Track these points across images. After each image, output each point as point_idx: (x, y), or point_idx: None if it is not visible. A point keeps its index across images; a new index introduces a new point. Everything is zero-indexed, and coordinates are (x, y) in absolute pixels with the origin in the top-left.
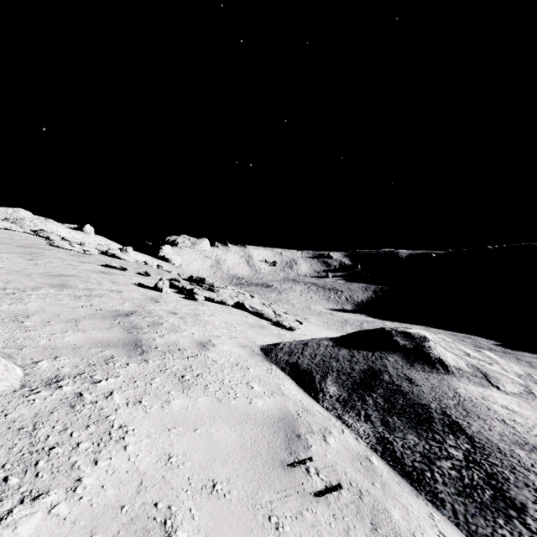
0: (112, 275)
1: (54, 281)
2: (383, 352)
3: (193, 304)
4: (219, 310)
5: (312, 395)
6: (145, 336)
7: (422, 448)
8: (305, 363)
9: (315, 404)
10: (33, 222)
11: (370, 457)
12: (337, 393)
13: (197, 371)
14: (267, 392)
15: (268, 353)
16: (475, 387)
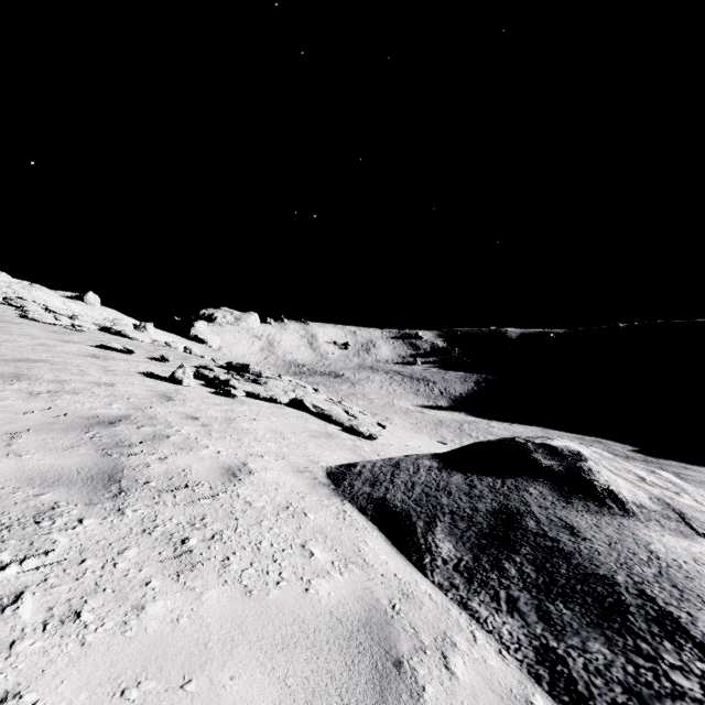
0: (107, 360)
1: (3, 369)
2: (518, 479)
3: (227, 402)
4: (266, 410)
5: (413, 560)
6: (133, 459)
7: (622, 672)
8: (398, 499)
9: (419, 579)
10: (11, 288)
11: (532, 699)
12: (455, 556)
13: (214, 526)
14: (337, 561)
15: (338, 482)
16: (674, 538)
